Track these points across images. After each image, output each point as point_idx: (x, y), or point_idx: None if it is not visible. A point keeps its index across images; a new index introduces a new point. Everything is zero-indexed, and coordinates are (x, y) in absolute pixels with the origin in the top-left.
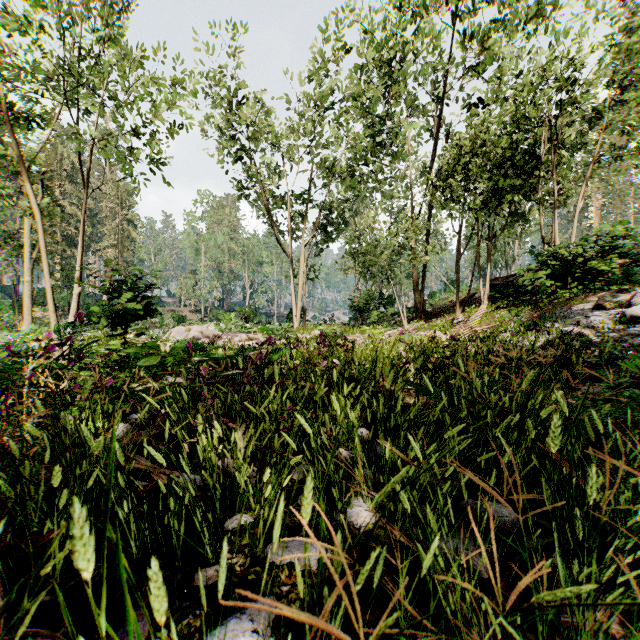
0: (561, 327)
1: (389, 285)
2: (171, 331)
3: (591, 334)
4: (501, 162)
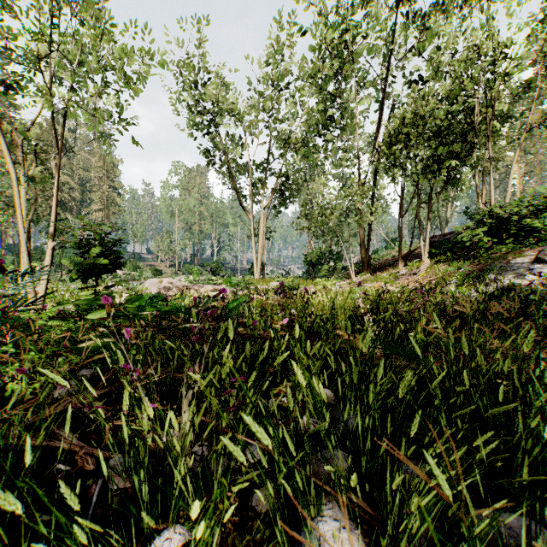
0: (504, 279)
1: (338, 243)
2: (145, 283)
3: (537, 286)
4: (441, 131)
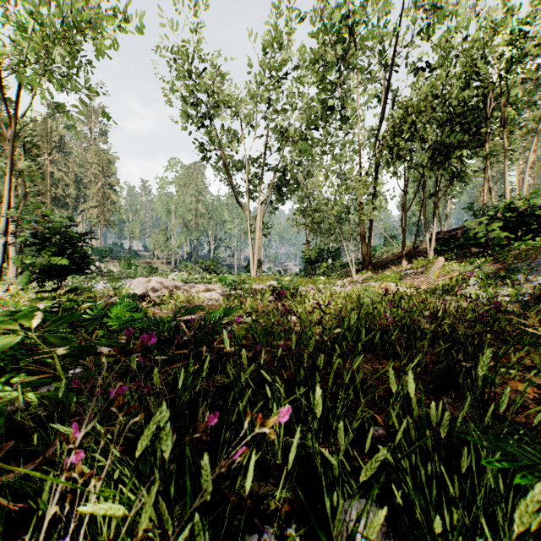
0: (536, 280)
1: (336, 240)
2: (132, 282)
3: None
4: (450, 119)
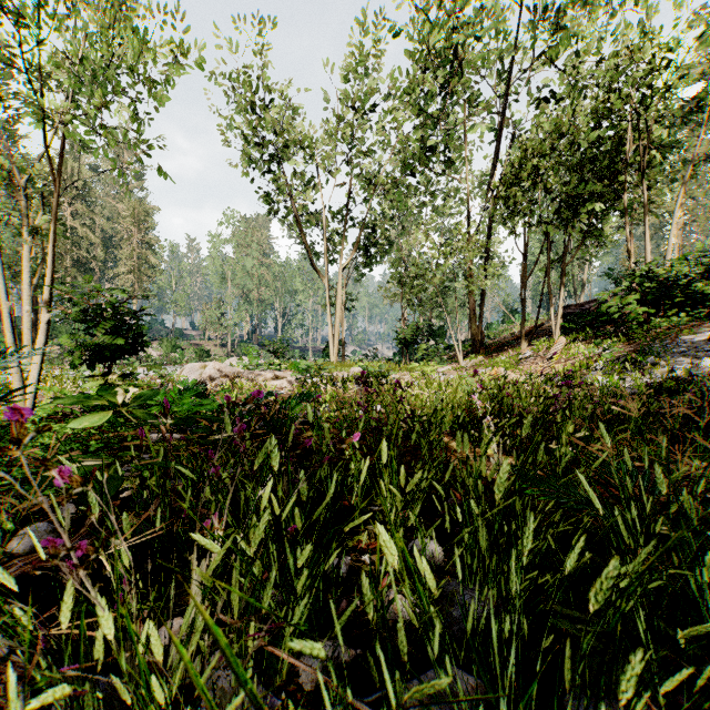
0: (669, 364)
1: (440, 315)
2: (183, 368)
3: None
4: (578, 165)
